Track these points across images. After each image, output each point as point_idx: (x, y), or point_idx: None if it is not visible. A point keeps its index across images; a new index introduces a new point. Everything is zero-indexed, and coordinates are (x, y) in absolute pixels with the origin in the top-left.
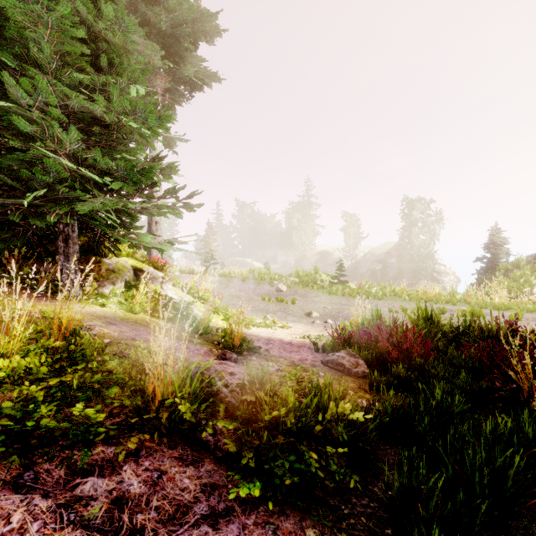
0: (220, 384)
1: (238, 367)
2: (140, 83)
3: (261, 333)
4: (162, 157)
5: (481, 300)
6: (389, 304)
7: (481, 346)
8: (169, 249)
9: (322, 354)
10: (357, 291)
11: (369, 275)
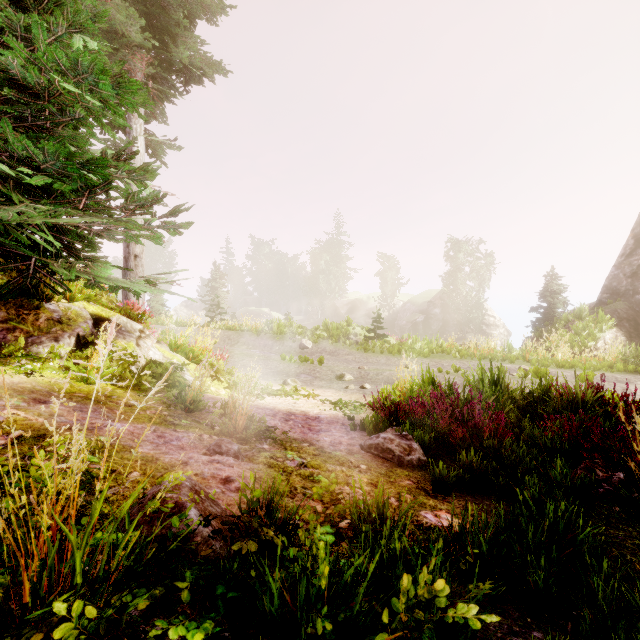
0: (195, 518)
1: (239, 466)
2: (95, 41)
3: (279, 405)
4: (130, 154)
5: (542, 356)
6: (436, 363)
7: (564, 417)
8: (144, 289)
9: (360, 434)
10: (398, 348)
11: (410, 328)
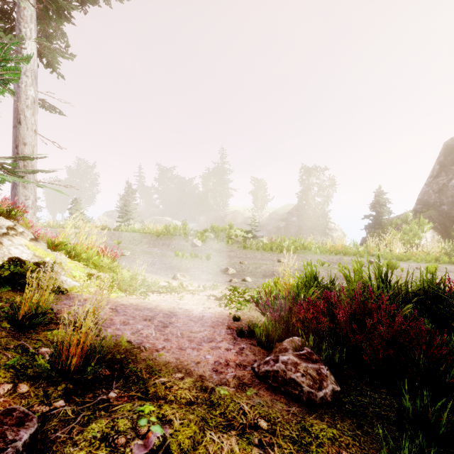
0: None
1: None
2: None
3: (162, 304)
4: None
5: (383, 251)
6: (302, 257)
7: None
8: None
9: (249, 343)
10: (270, 245)
11: (275, 232)
